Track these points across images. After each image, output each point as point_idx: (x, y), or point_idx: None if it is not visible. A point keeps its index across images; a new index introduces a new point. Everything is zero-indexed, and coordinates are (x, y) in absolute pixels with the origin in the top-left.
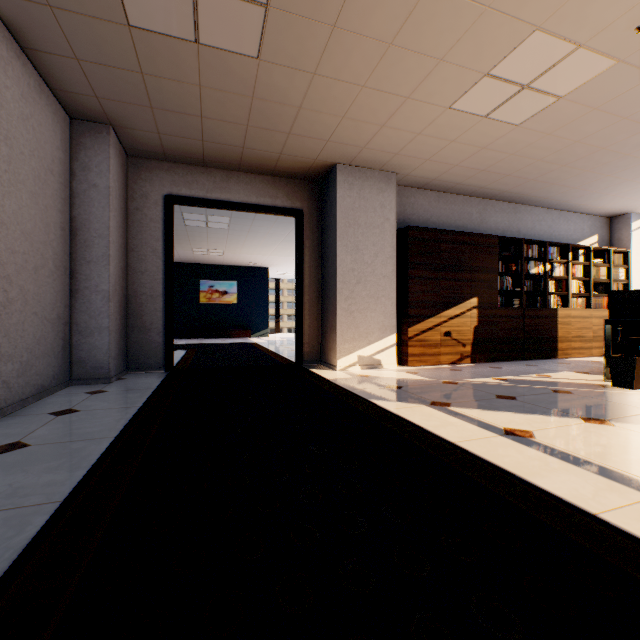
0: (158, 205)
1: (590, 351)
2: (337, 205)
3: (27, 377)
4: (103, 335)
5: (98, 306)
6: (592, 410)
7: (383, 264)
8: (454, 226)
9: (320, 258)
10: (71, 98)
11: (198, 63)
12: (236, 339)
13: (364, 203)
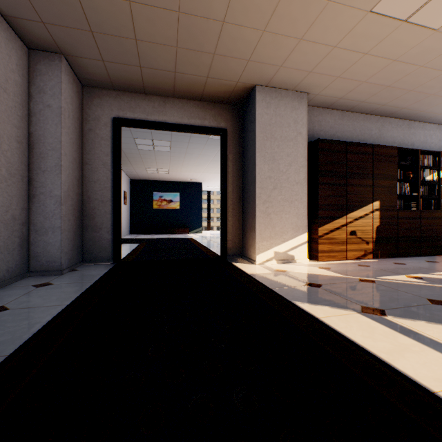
0: (107, 126)
1: None
2: (256, 121)
3: None
4: (56, 233)
5: (51, 209)
6: None
7: (296, 172)
8: (356, 140)
9: (241, 169)
10: (22, 25)
11: None
12: (178, 235)
13: (279, 119)
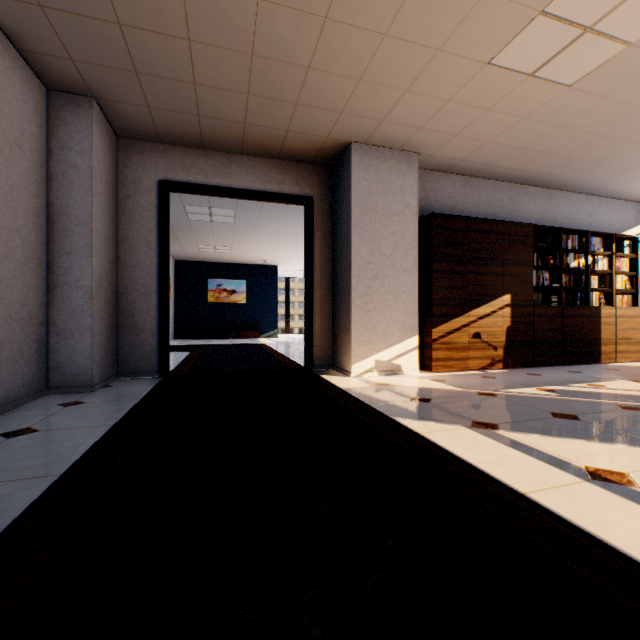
0: (152, 192)
1: (637, 355)
2: (351, 189)
3: None
4: (85, 337)
5: (79, 304)
6: None
7: (403, 256)
8: (482, 214)
9: (332, 251)
10: (43, 62)
11: (184, 7)
12: (244, 340)
13: (382, 187)
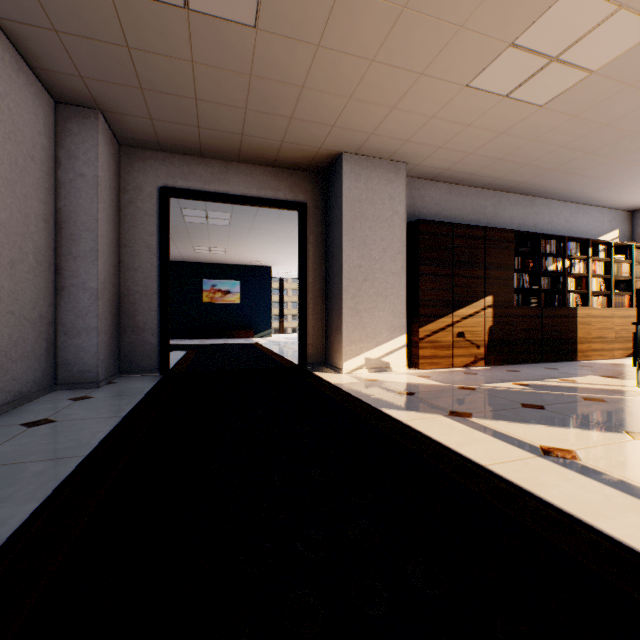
0: (152, 198)
1: (612, 353)
2: (343, 197)
3: (1, 383)
4: (91, 336)
5: (85, 305)
6: (636, 423)
7: (392, 260)
8: (467, 220)
9: (325, 254)
10: (54, 78)
11: (189, 34)
12: (239, 339)
13: (372, 195)
